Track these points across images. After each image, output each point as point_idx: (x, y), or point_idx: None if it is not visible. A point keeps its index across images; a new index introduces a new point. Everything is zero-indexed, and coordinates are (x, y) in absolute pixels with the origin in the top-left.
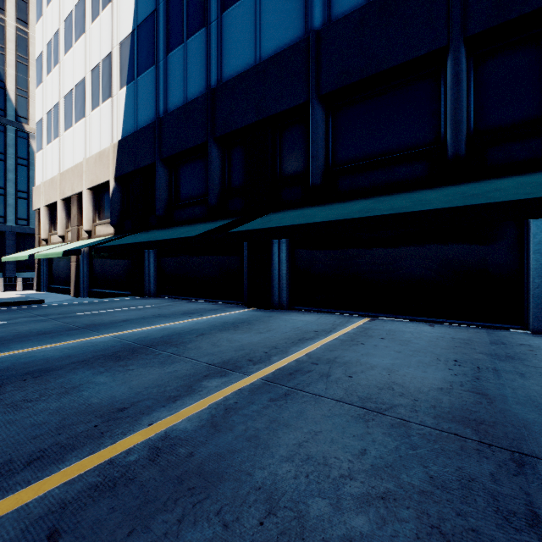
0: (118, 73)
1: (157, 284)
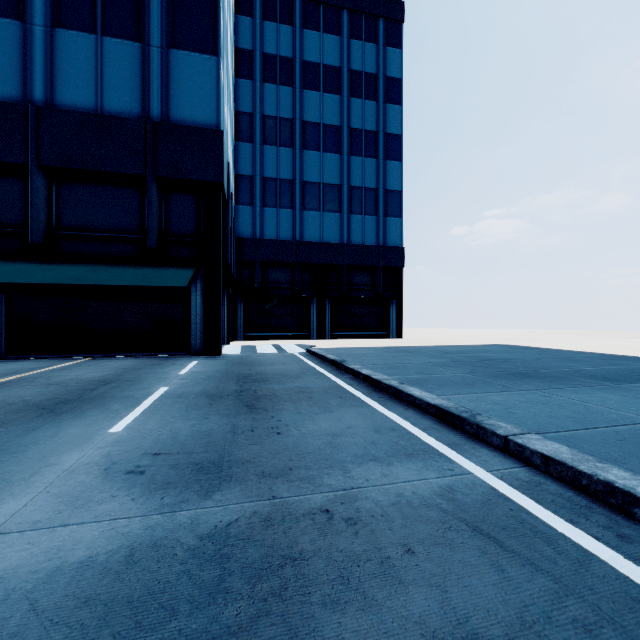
0: None
1: None
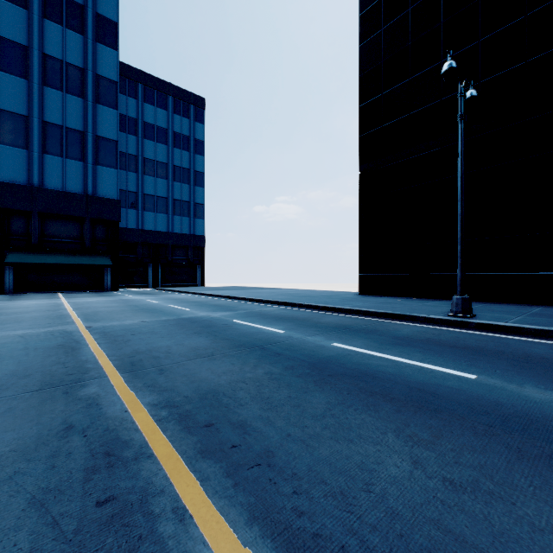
0: None
1: None
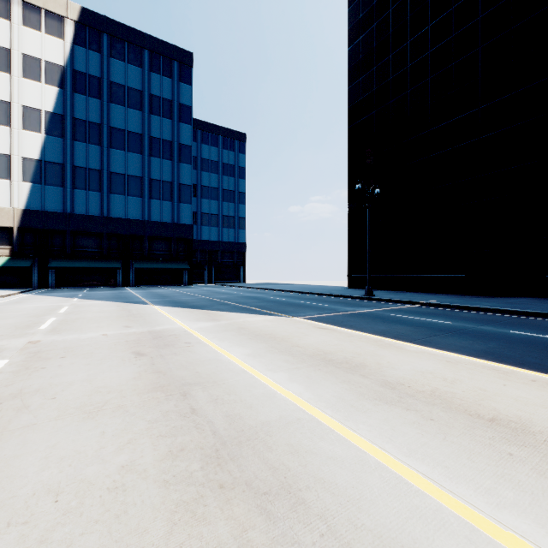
0: (21, 172)
1: (55, 283)
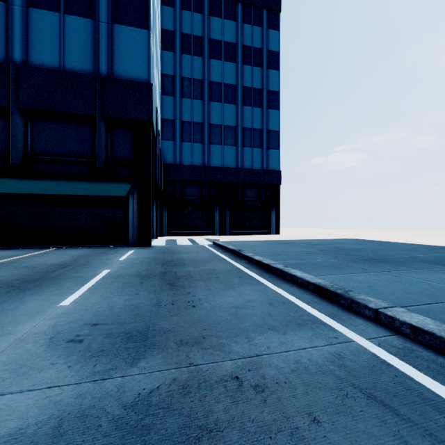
0: None
1: None
